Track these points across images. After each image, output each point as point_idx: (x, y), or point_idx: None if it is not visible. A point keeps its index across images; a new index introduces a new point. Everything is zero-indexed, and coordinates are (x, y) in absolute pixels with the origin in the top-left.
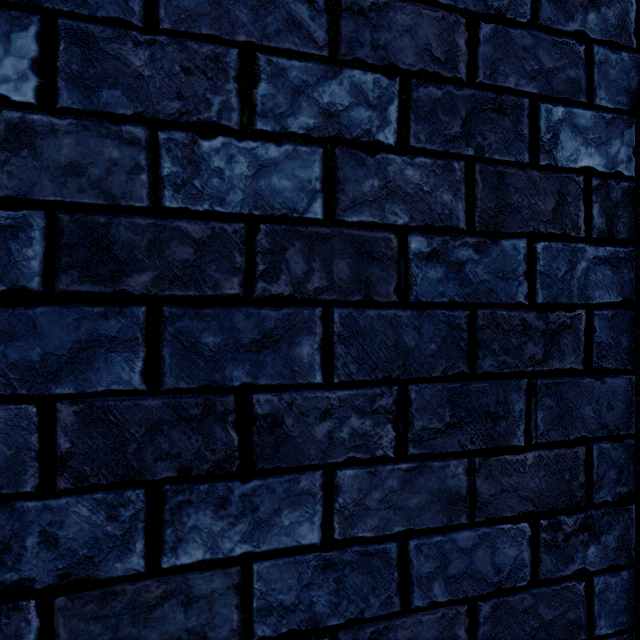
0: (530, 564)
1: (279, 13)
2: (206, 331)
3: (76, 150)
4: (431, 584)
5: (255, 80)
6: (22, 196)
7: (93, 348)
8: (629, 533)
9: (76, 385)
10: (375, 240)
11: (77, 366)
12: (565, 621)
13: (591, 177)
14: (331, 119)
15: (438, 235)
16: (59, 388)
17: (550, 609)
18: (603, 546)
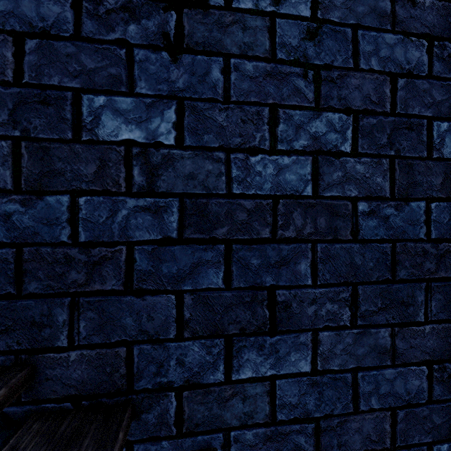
0: (427, 390)
1: (289, 86)
2: (253, 257)
3: (192, 166)
4: (370, 398)
5: (277, 123)
6: (168, 191)
7: (200, 266)
8: None
9: (192, 285)
10: (339, 205)
11: (193, 275)
12: (448, 425)
13: None
14: (316, 140)
15: (374, 201)
16: (185, 286)
17: (439, 417)
18: None
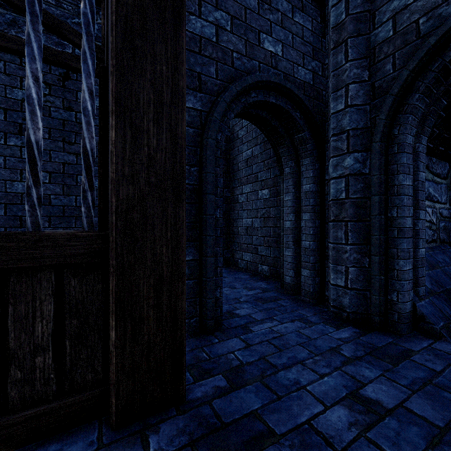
0: None
1: None
2: (14, 208)
3: None
4: None
5: (23, 174)
6: None
7: None
8: None
9: None
10: (45, 196)
11: None
12: None
13: None
14: None
15: (57, 195)
16: None
17: None
18: None
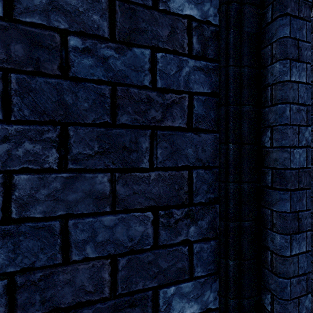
0: (153, 236)
1: None
2: None
3: None
4: (85, 247)
5: None
6: None
7: None
8: (215, 220)
9: None
10: (43, 35)
11: None
12: (175, 268)
13: (192, 21)
14: None
15: (90, 39)
16: None
17: (166, 262)
18: (199, 227)
